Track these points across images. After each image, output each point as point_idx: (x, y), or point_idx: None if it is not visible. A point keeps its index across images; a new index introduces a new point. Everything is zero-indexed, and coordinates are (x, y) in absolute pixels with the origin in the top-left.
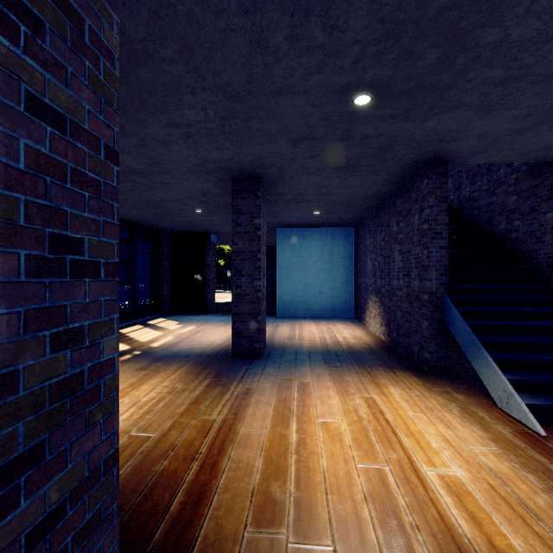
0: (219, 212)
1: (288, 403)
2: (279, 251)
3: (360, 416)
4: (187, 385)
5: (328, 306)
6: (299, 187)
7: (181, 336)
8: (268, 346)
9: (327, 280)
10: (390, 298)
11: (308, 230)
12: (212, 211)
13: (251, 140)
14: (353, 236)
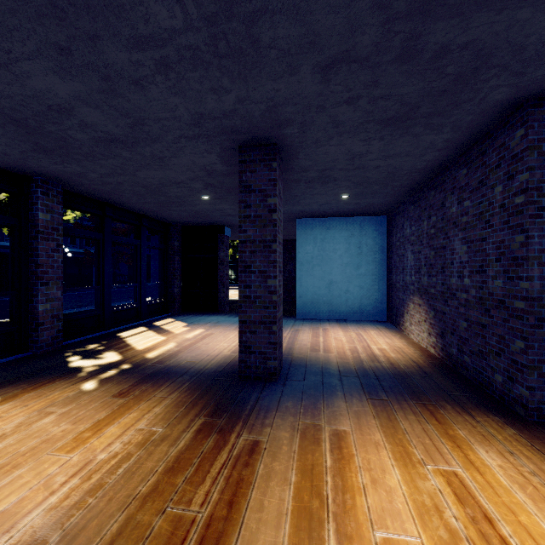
0: (230, 198)
1: (317, 479)
2: (299, 245)
3: (451, 525)
4: (170, 429)
5: (356, 307)
6: (326, 159)
7: (185, 343)
8: (286, 361)
9: (354, 277)
10: (446, 302)
11: (332, 220)
12: (222, 197)
13: (260, 70)
14: (386, 226)
